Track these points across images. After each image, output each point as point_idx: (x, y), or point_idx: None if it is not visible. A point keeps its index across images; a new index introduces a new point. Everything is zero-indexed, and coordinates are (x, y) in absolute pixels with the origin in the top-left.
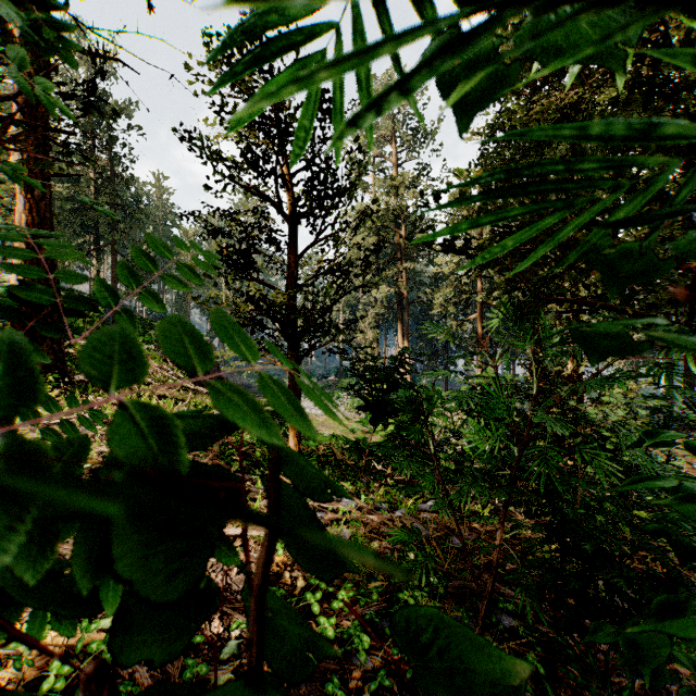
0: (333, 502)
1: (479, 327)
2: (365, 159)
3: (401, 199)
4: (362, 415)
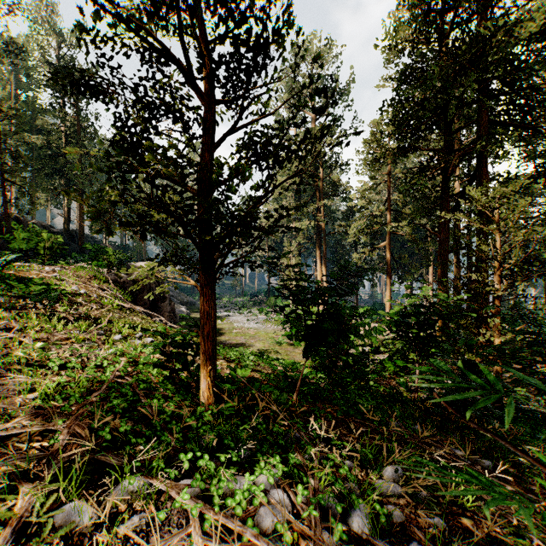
0: (249, 534)
1: (387, 254)
2: (289, 116)
3: (320, 146)
4: (287, 329)
